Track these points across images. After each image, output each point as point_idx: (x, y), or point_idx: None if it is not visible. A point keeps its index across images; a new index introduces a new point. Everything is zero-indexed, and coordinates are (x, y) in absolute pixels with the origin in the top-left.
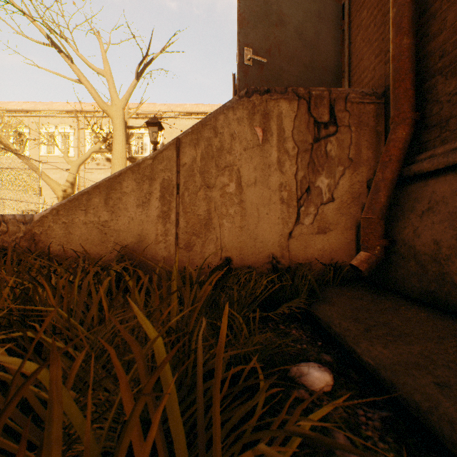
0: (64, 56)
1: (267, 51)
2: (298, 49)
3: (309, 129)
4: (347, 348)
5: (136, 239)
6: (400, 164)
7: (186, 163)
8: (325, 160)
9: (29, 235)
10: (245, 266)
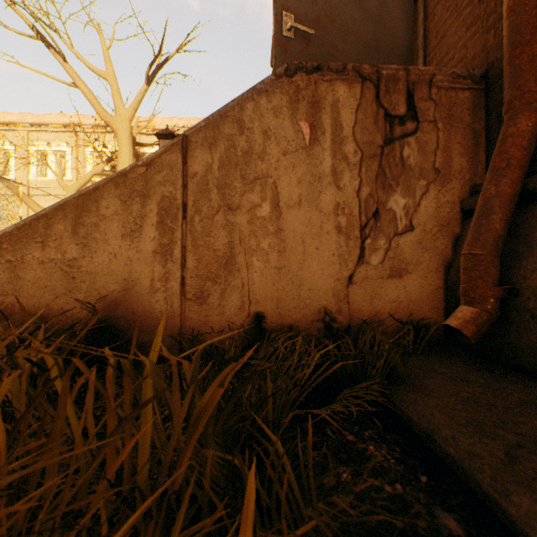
0: (54, 52)
1: (314, 21)
2: (356, 21)
3: (378, 125)
4: (479, 494)
5: (121, 286)
6: (523, 172)
7: (196, 173)
8: (401, 170)
9: None
10: (285, 326)
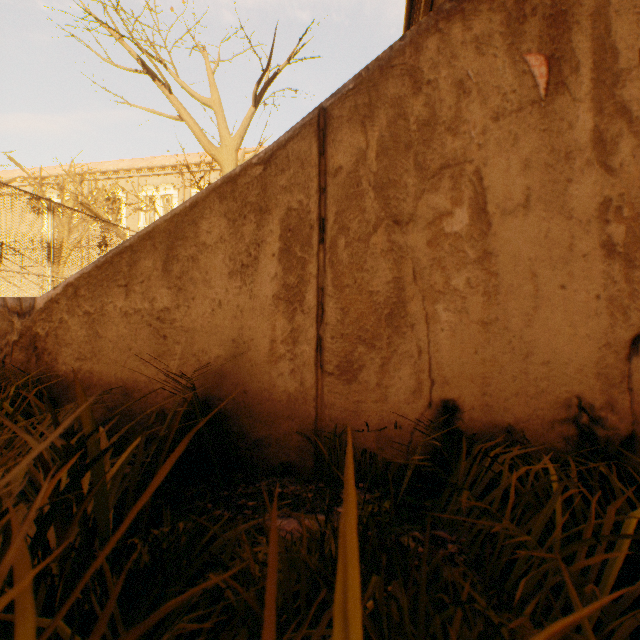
0: (160, 85)
1: None
2: None
3: None
4: None
5: (228, 350)
6: None
7: (340, 168)
8: None
9: (27, 339)
10: (498, 427)
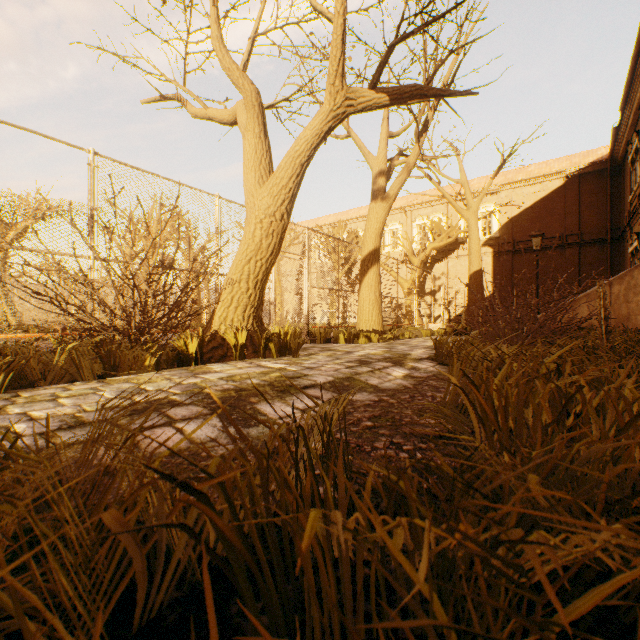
0: (433, 182)
1: None
2: None
3: None
4: None
5: (587, 325)
6: None
7: (614, 292)
8: None
9: None
10: None
